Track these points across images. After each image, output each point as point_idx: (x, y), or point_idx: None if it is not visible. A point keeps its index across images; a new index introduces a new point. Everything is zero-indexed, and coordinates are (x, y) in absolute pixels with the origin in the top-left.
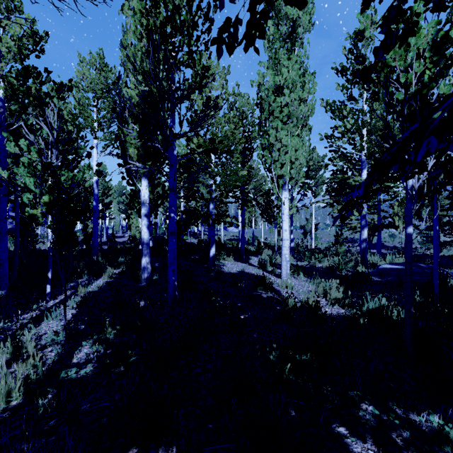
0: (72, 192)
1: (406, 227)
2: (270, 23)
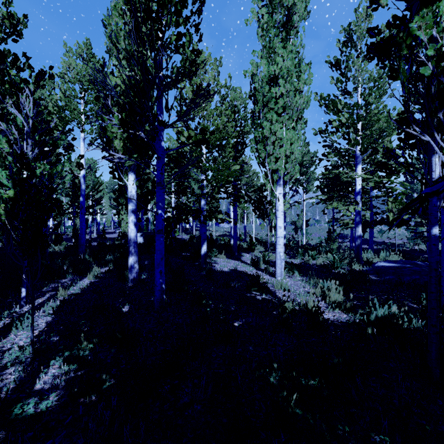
0: None
1: (431, 227)
2: (263, 11)
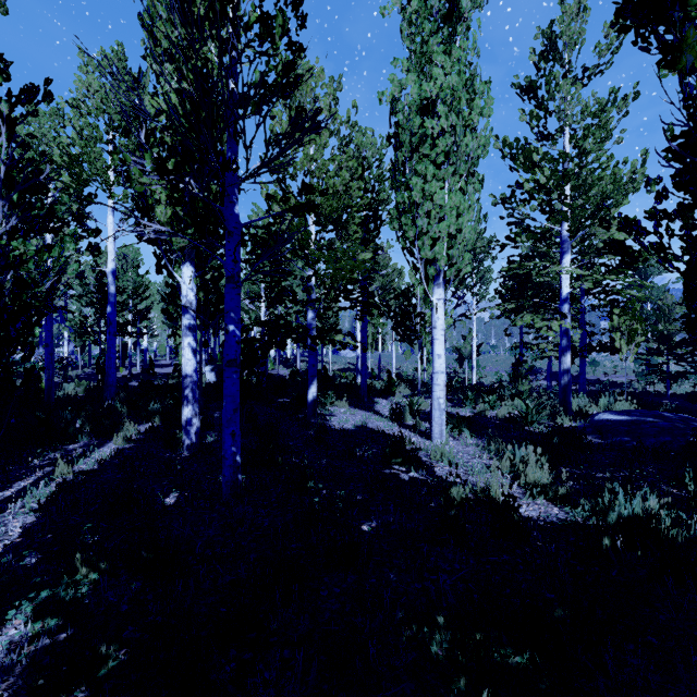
0: (42, 285)
1: None
2: None
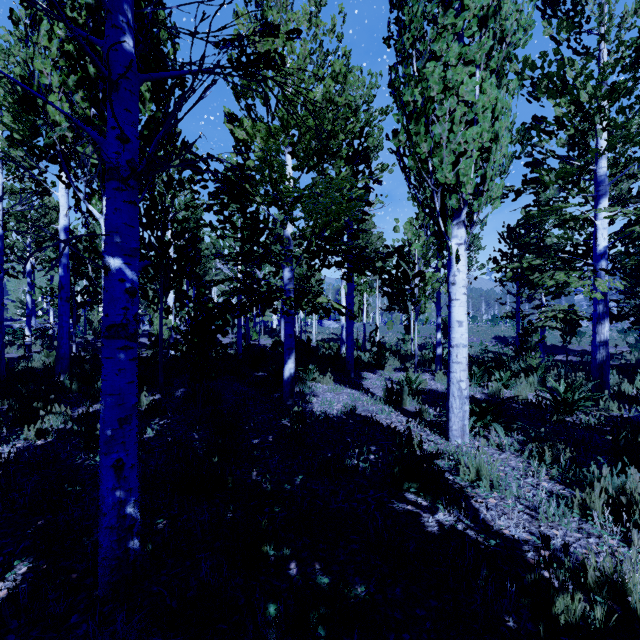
0: None
1: None
2: None
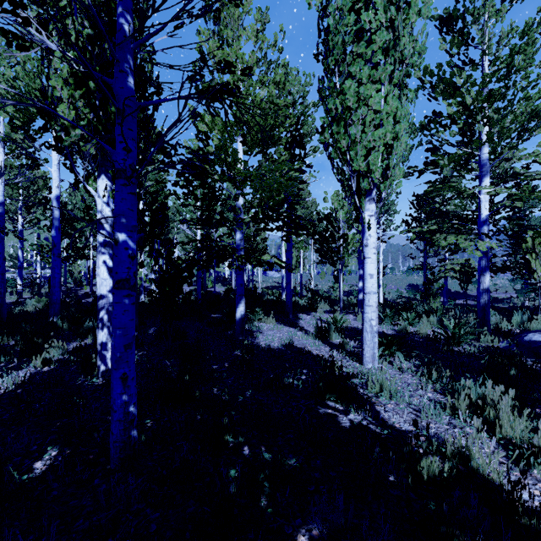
0: None
1: None
2: None
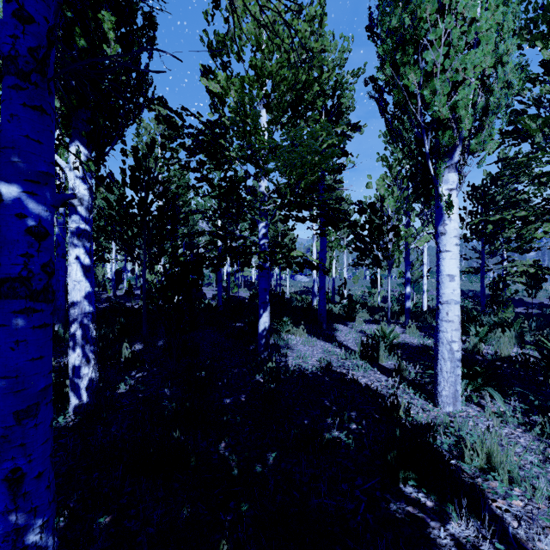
0: None
1: None
2: None
